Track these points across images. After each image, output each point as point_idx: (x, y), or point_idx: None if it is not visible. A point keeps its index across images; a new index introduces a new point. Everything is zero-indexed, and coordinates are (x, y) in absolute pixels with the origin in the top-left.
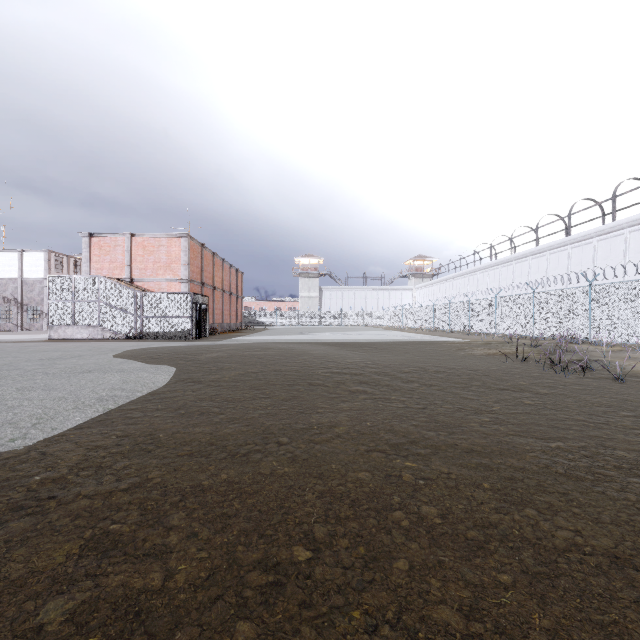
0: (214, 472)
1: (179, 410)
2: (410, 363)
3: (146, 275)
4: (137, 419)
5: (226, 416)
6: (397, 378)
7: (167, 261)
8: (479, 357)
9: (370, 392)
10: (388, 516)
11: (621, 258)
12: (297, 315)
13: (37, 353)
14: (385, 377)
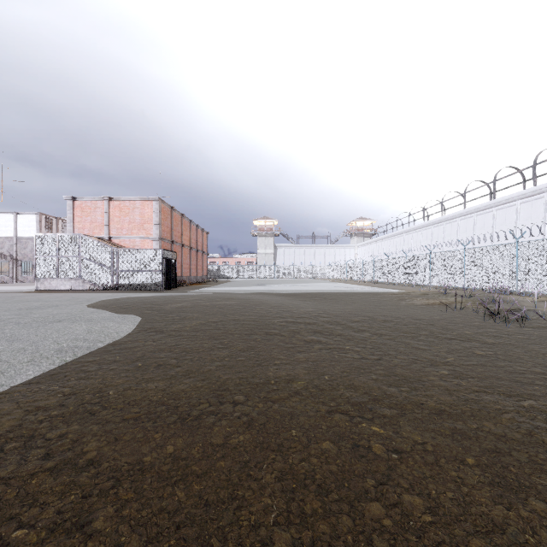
0: (159, 443)
1: (136, 362)
2: (358, 312)
3: (122, 234)
4: (91, 373)
5: (182, 369)
6: (348, 327)
7: (141, 221)
8: (420, 307)
9: (324, 342)
10: (365, 512)
11: (541, 218)
12: (255, 269)
13: (19, 303)
14: (337, 326)
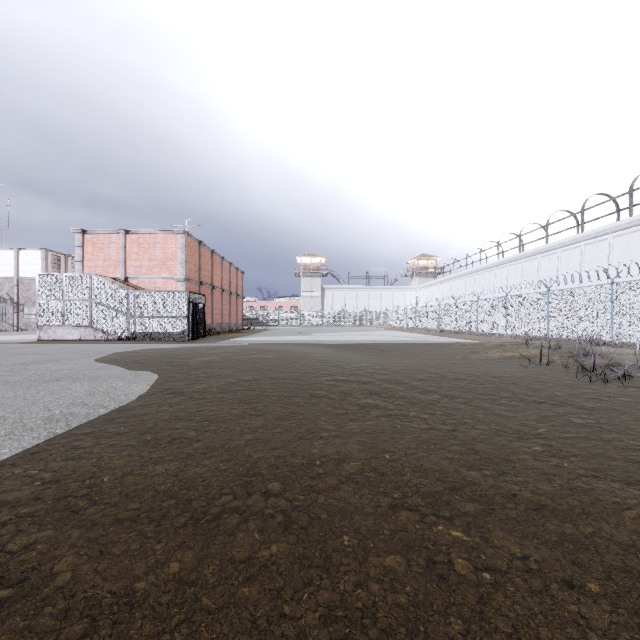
0: (160, 558)
1: (145, 435)
2: (423, 368)
3: (141, 273)
4: (84, 450)
5: (203, 445)
6: (412, 387)
7: (163, 259)
8: (497, 361)
9: (383, 406)
10: None
11: (639, 255)
12: (299, 315)
13: (14, 356)
14: (398, 386)
